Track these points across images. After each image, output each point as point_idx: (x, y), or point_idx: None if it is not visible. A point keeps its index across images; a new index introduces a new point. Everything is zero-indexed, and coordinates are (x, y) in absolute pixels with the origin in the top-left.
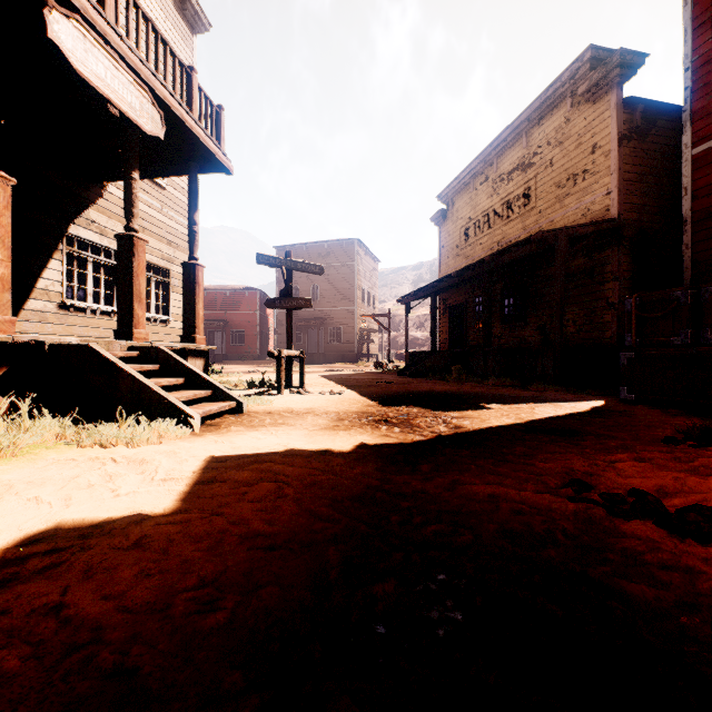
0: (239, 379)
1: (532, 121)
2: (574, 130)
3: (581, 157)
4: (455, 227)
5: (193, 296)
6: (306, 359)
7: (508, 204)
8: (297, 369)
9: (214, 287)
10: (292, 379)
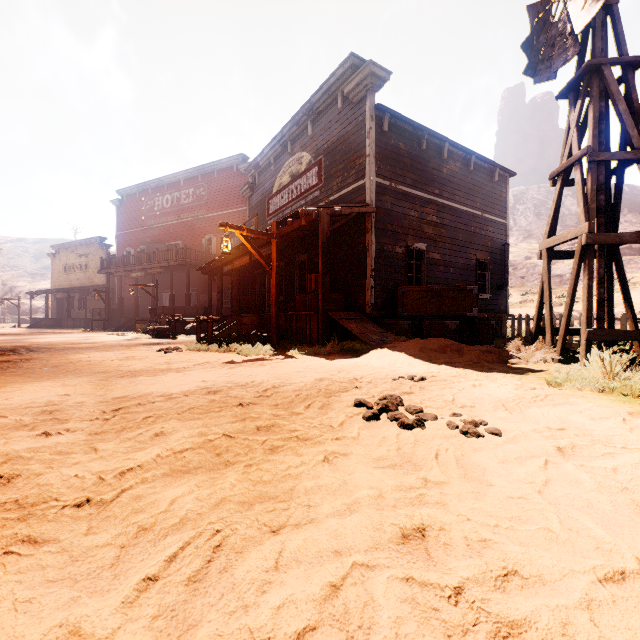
0: None
1: (88, 243)
2: (98, 255)
3: (99, 263)
4: (60, 263)
5: None
6: None
7: (81, 266)
8: None
9: None
10: None
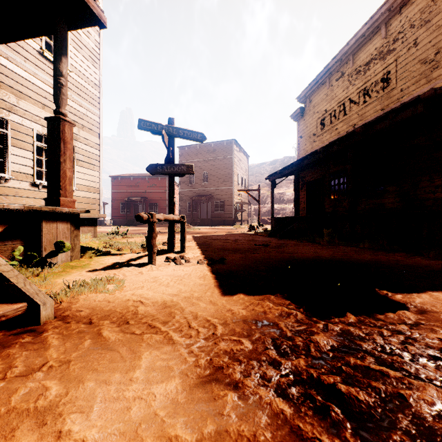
0: (128, 242)
1: (392, 11)
2: None
3: None
4: (312, 120)
5: (56, 154)
6: (199, 223)
7: (365, 90)
8: (190, 231)
9: (137, 174)
10: (173, 243)
